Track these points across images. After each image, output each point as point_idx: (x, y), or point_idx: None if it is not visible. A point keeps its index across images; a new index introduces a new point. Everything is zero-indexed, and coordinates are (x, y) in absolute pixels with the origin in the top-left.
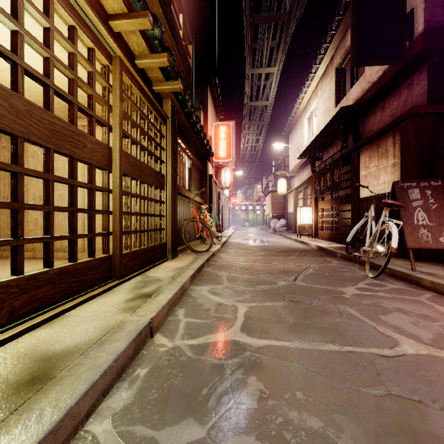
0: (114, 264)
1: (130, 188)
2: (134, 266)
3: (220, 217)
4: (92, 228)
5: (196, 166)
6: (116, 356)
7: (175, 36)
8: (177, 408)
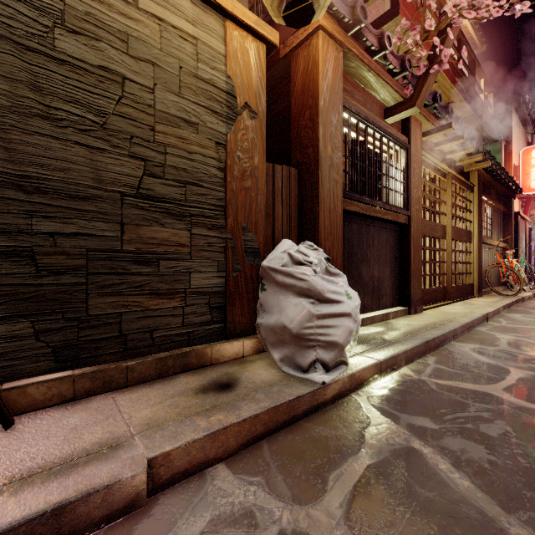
0: (447, 292)
1: (454, 247)
2: (456, 295)
3: (533, 261)
4: (439, 271)
5: (497, 209)
6: (479, 316)
7: (478, 107)
8: (511, 332)
